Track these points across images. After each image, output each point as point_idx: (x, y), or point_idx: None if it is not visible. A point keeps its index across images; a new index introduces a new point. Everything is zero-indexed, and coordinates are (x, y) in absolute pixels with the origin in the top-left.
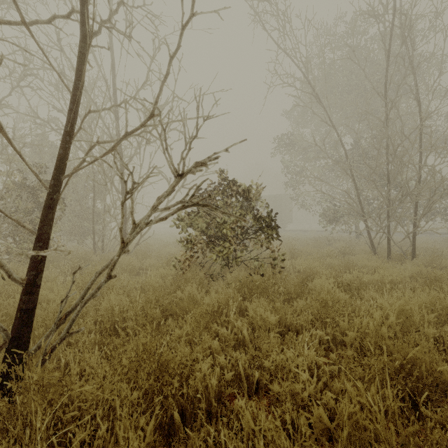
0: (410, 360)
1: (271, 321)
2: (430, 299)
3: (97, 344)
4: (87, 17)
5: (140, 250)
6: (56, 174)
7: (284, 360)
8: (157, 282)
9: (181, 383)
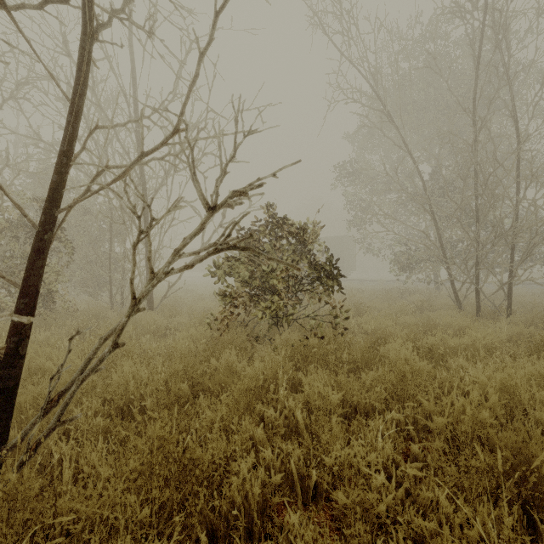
0: (523, 459)
1: (333, 400)
2: (540, 371)
3: (104, 431)
4: (91, 2)
5: (168, 304)
6: (48, 207)
7: (351, 456)
8: (187, 346)
9: (212, 491)
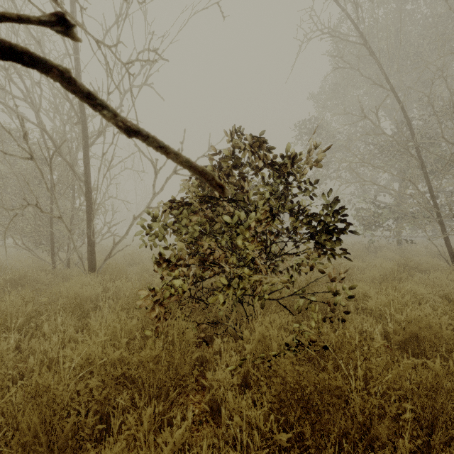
0: None
1: None
2: None
3: None
4: None
5: (115, 264)
6: None
7: None
8: (91, 355)
9: None
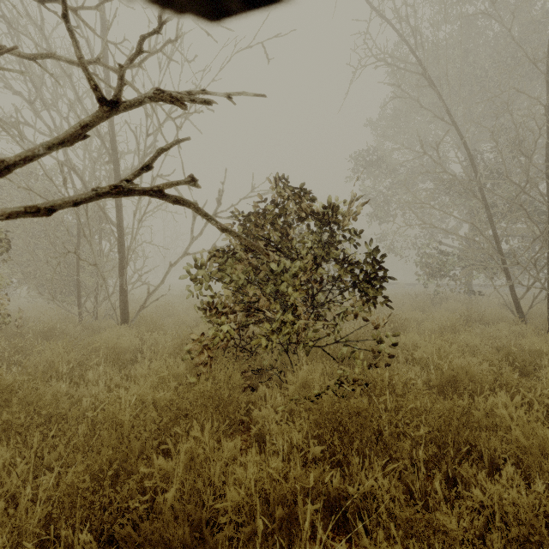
0: None
1: None
2: None
3: None
4: None
5: (149, 316)
6: None
7: None
8: (143, 396)
9: None
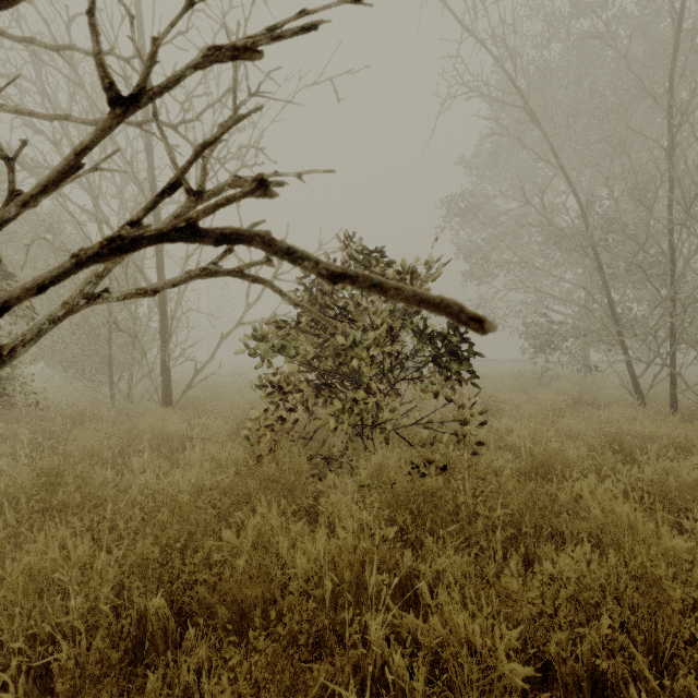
0: None
1: (510, 676)
2: None
3: None
4: None
5: (195, 398)
6: None
7: None
8: (200, 482)
9: None
